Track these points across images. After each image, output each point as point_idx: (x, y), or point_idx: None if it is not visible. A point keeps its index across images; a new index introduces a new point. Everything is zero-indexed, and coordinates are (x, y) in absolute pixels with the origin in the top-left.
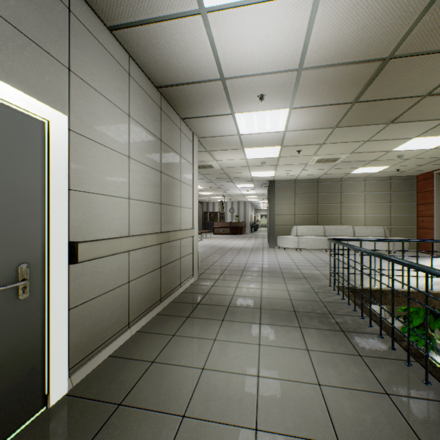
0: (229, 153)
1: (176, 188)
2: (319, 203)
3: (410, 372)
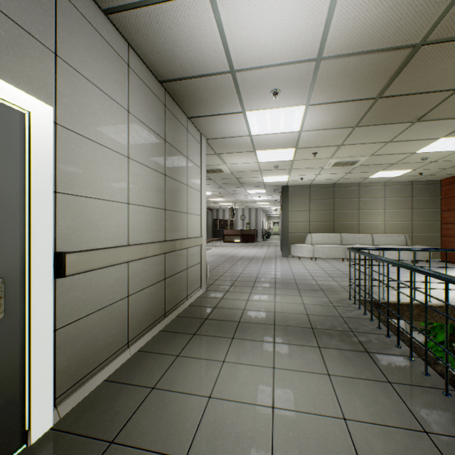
0: (240, 156)
1: (182, 192)
2: (335, 209)
3: (449, 404)
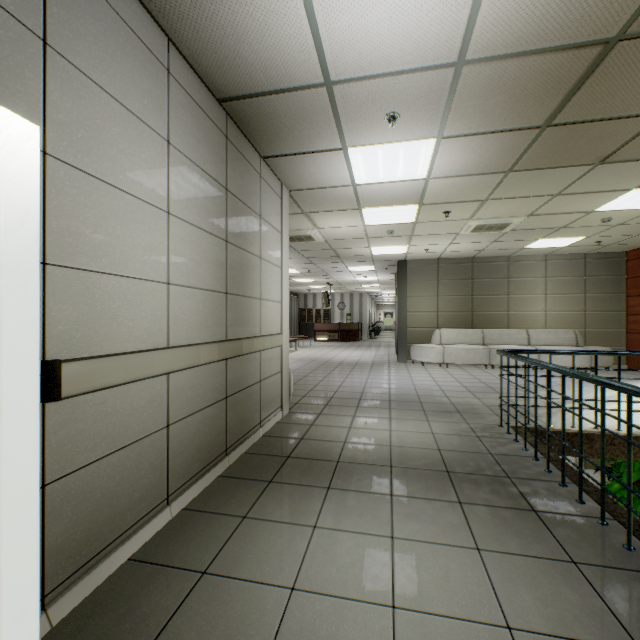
0: (339, 216)
1: (253, 268)
2: (475, 294)
3: None
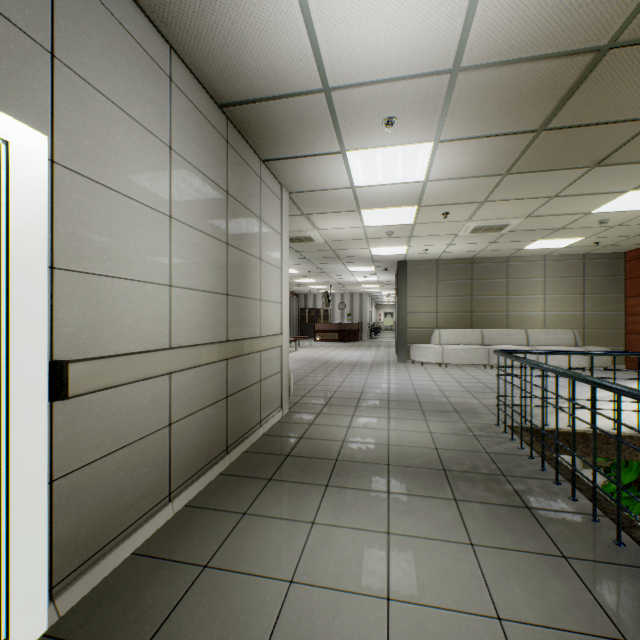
0: (338, 218)
1: (253, 270)
2: (474, 294)
3: None
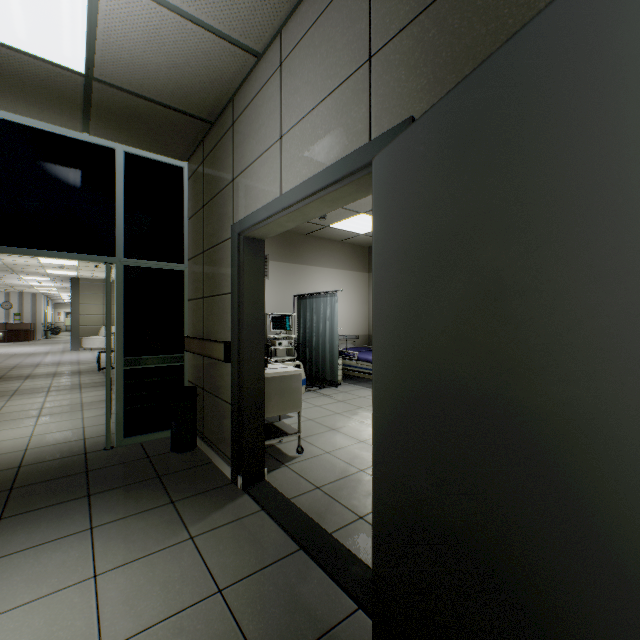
0: (21, 258)
1: None
2: None
3: None
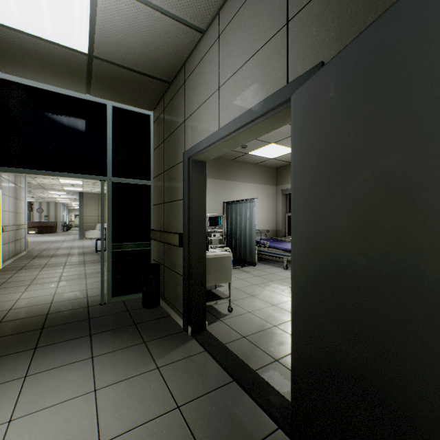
0: (48, 179)
1: (20, 204)
2: None
3: None
